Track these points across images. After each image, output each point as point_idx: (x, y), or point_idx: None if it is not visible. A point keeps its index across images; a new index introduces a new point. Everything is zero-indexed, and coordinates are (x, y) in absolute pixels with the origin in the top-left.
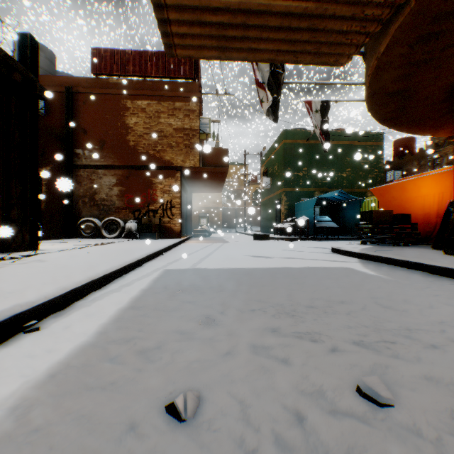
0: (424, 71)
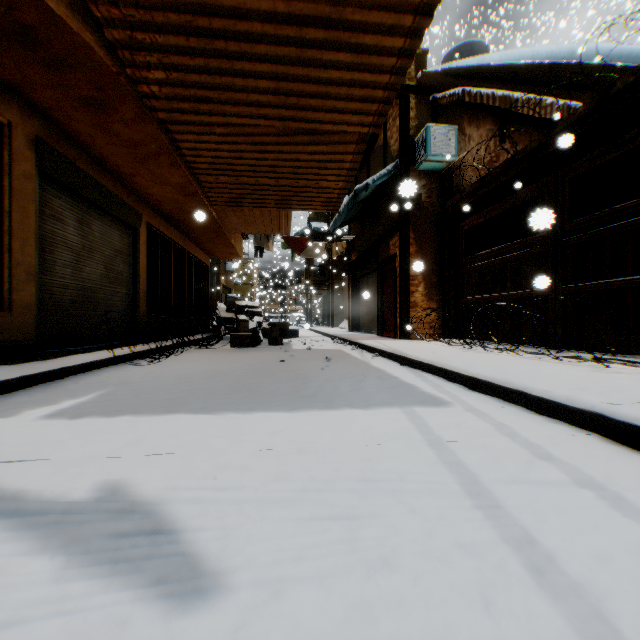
0: None
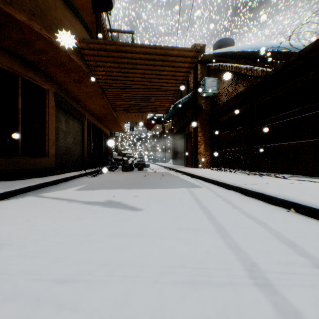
0: (20, 47)
